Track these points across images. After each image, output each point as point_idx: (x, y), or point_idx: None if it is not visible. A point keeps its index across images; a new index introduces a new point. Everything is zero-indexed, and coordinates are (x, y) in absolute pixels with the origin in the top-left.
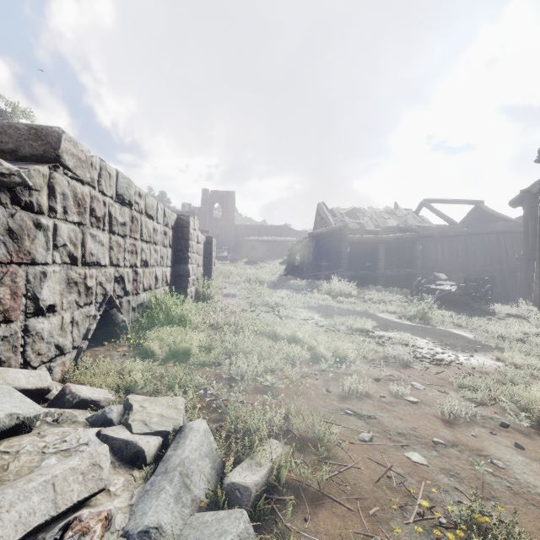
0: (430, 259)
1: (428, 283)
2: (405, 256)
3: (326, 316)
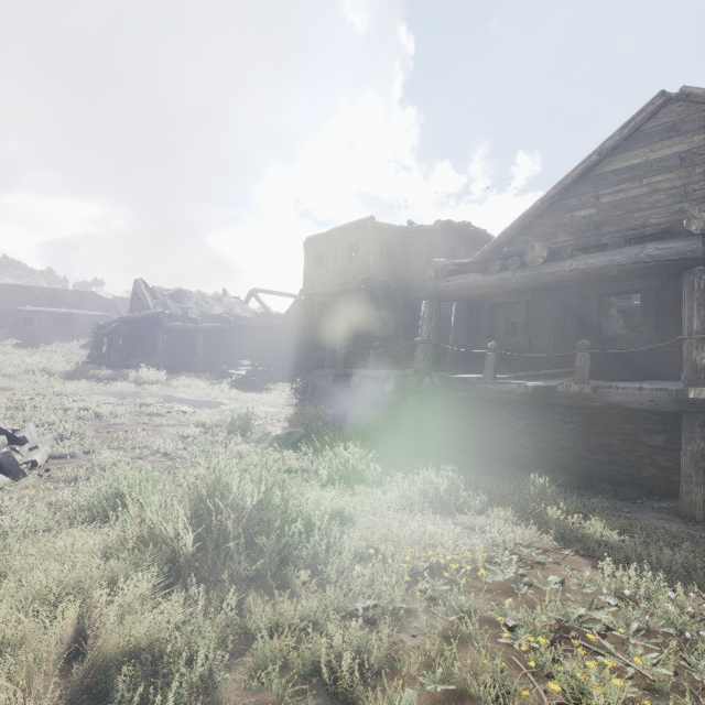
0: (250, 347)
1: (230, 369)
2: (228, 343)
3: (122, 399)
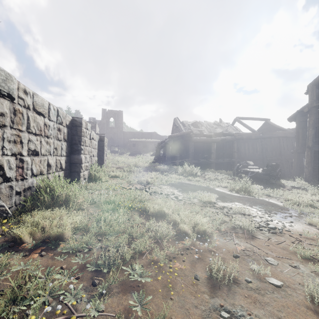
0: (241, 152)
1: (243, 167)
2: (227, 150)
3: (183, 191)
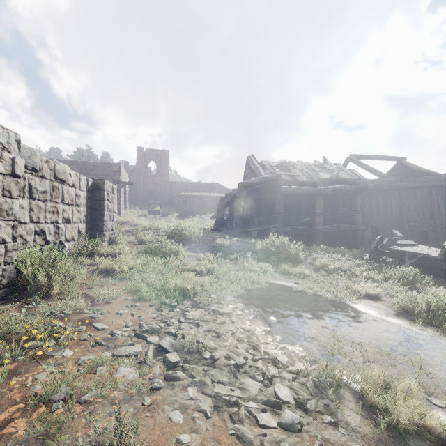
0: (365, 213)
1: (390, 244)
2: (340, 210)
3: (282, 331)
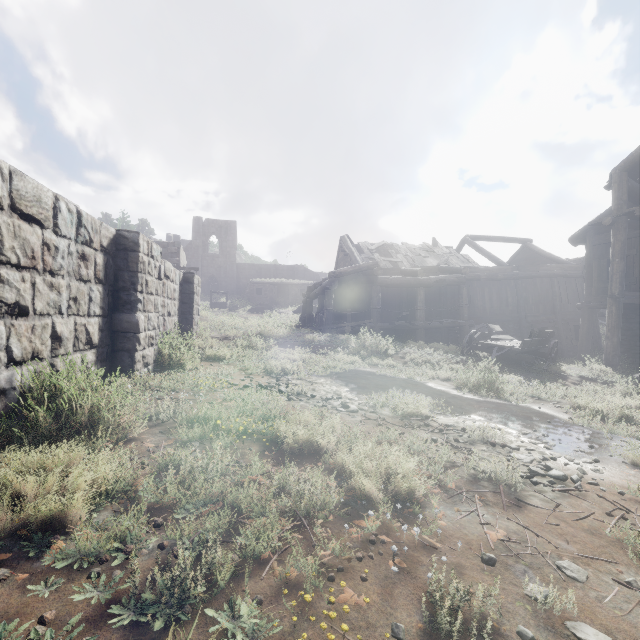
0: (477, 307)
1: (482, 338)
2: (447, 303)
3: (359, 391)
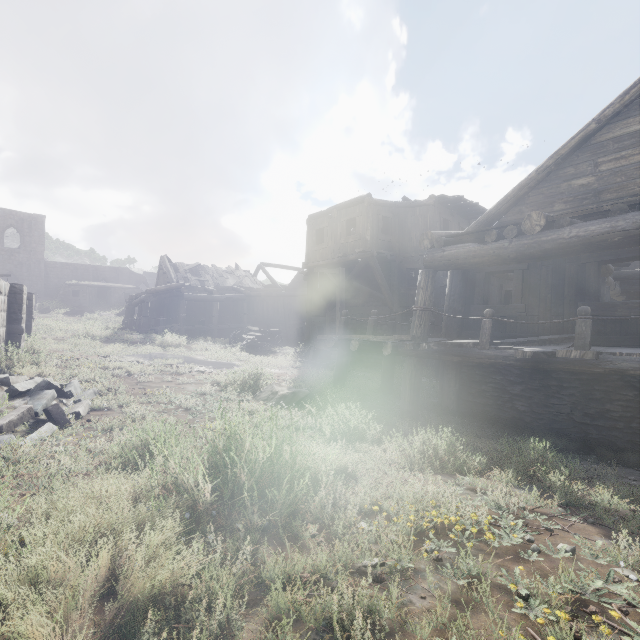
0: (259, 315)
1: (241, 334)
2: (239, 311)
3: (150, 359)
